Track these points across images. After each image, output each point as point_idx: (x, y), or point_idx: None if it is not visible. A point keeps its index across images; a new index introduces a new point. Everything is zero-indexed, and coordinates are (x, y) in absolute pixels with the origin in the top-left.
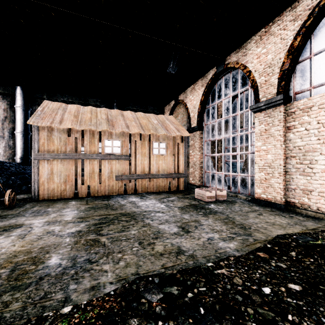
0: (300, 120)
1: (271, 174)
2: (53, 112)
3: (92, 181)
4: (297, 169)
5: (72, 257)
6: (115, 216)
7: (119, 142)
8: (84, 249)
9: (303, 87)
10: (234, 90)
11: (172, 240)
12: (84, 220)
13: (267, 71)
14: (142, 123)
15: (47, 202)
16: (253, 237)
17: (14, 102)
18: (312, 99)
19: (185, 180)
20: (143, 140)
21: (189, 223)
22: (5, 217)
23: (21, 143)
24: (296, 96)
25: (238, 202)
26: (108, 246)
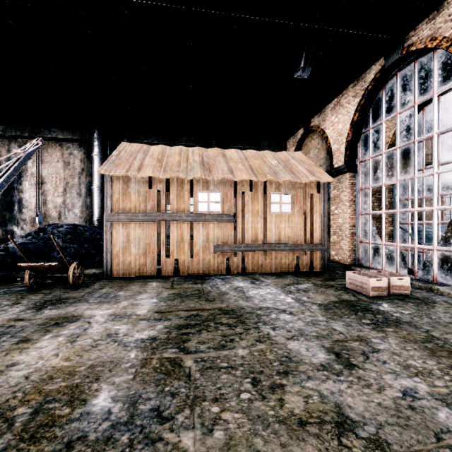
0: None
1: None
2: (130, 157)
3: (180, 252)
4: None
5: (132, 397)
6: (211, 313)
7: (219, 196)
8: (153, 381)
9: None
10: (423, 92)
11: (321, 385)
12: (163, 317)
13: None
14: (254, 164)
15: (122, 282)
16: None
17: (92, 150)
18: None
19: (323, 254)
20: (256, 192)
21: (348, 342)
22: (64, 302)
23: (99, 201)
24: None
25: (441, 303)
26: (195, 380)
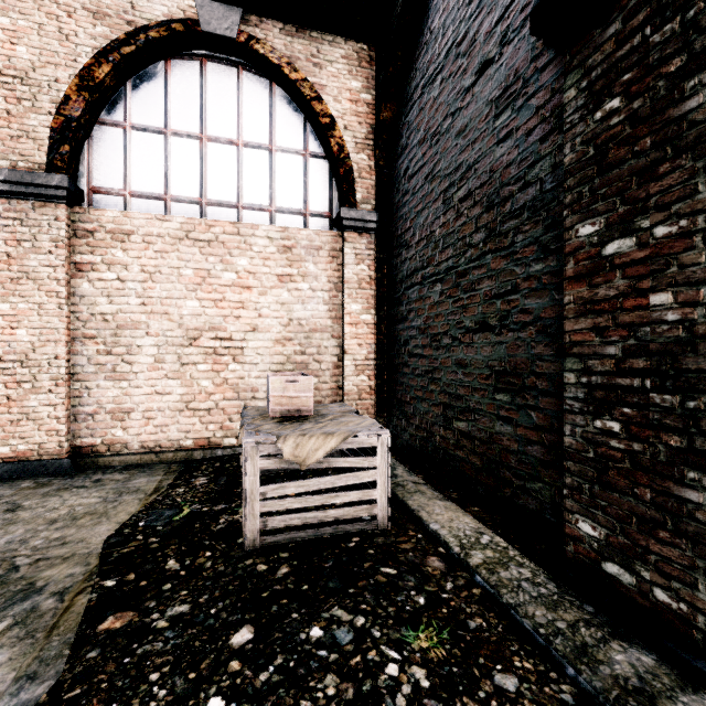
0: (108, 255)
1: (31, 384)
2: None
3: None
4: (101, 366)
5: None
6: None
7: None
8: None
9: (111, 182)
10: None
11: None
12: None
13: (17, 88)
14: None
15: None
16: (49, 591)
17: None
18: (131, 218)
19: None
20: None
21: None
22: None
23: None
24: (94, 196)
25: None
26: None
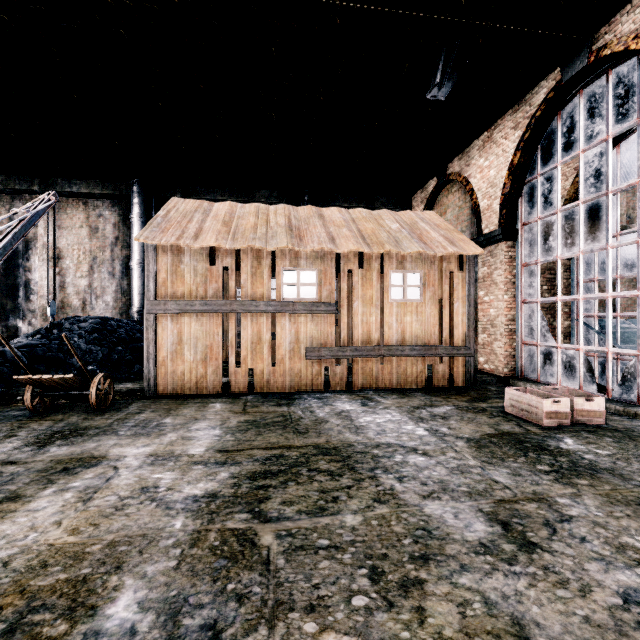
0: None
1: None
2: (184, 219)
3: (256, 359)
4: None
5: (173, 602)
6: (302, 452)
7: (314, 275)
8: (209, 572)
9: None
10: (622, 119)
11: (484, 582)
12: (229, 459)
13: None
14: (365, 229)
15: (170, 402)
16: None
17: (130, 211)
18: None
19: (469, 362)
20: (368, 269)
21: (519, 504)
22: (82, 433)
23: (140, 284)
24: None
25: None
26: (277, 571)
